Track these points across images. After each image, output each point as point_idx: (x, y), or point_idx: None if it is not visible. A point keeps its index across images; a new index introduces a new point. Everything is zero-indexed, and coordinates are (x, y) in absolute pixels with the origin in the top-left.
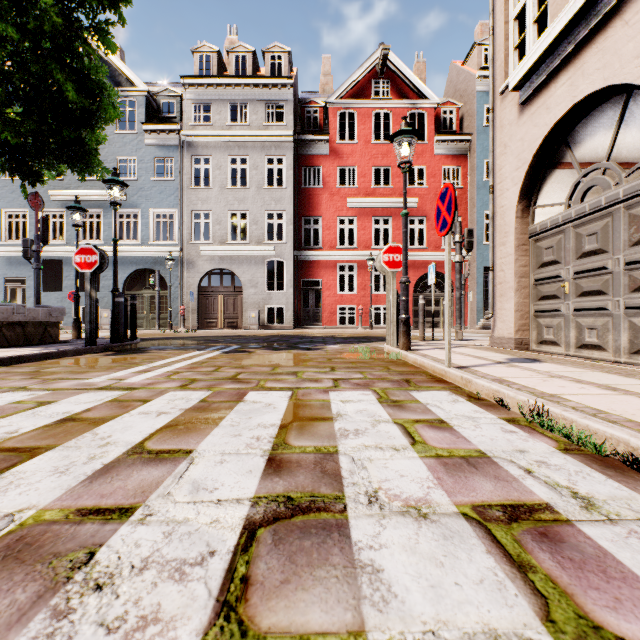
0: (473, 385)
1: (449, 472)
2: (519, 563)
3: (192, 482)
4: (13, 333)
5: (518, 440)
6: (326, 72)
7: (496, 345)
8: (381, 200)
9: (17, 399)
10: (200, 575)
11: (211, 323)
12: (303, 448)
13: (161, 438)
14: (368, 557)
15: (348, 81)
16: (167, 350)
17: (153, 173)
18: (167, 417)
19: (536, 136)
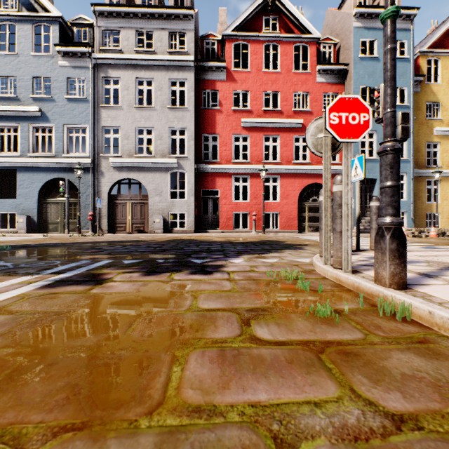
0: None
1: None
2: None
3: None
4: None
5: None
6: (222, 21)
7: None
8: (271, 120)
9: None
10: None
11: (120, 227)
12: None
13: None
14: None
15: (242, 16)
16: None
17: (66, 92)
18: None
19: None
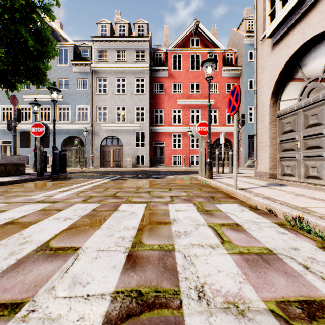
0: (252, 200)
1: (251, 267)
2: None
3: (72, 276)
4: None
5: (290, 240)
6: (166, 35)
7: (258, 176)
8: (195, 100)
9: None
10: None
11: (107, 164)
12: (151, 246)
13: (61, 238)
14: None
15: (178, 39)
16: (81, 178)
17: (77, 86)
18: (70, 221)
19: (281, 62)
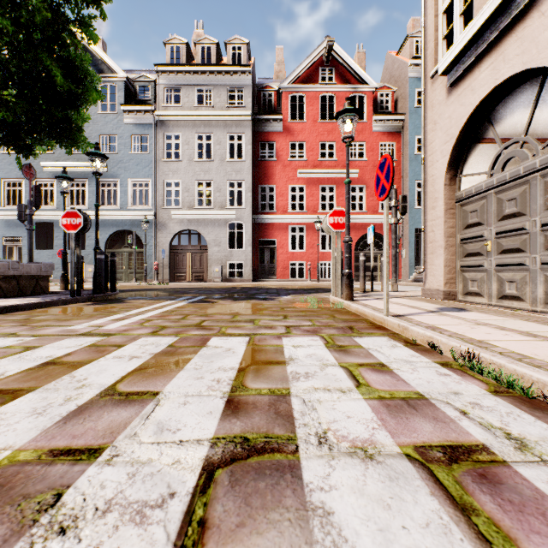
0: (409, 332)
1: (391, 413)
2: (462, 505)
3: (157, 423)
4: (9, 285)
5: (452, 383)
6: (279, 61)
7: (427, 296)
8: (327, 171)
9: (7, 344)
10: (160, 518)
11: (181, 277)
12: (259, 390)
13: (131, 381)
14: (319, 499)
15: (298, 68)
16: (142, 300)
17: (131, 148)
18: (138, 361)
19: (462, 114)
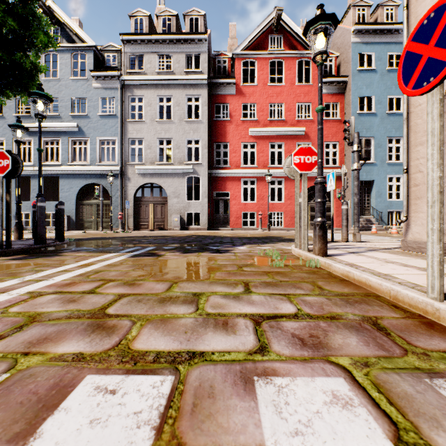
0: None
1: None
2: None
3: None
4: None
5: None
6: (232, 36)
7: (411, 249)
8: (276, 129)
9: None
10: None
11: (144, 225)
12: None
13: None
14: None
15: (250, 37)
16: (81, 252)
17: (99, 109)
18: None
19: None
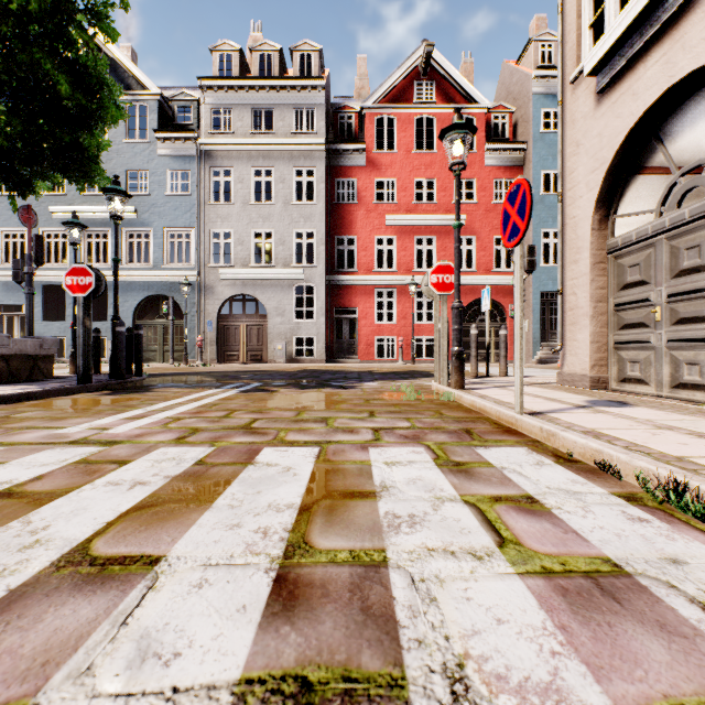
0: (559, 440)
1: (577, 612)
2: None
3: (139, 636)
4: None
5: (659, 537)
6: (362, 74)
7: (566, 383)
8: (424, 217)
9: None
10: None
11: (232, 356)
12: (332, 553)
13: (121, 531)
14: None
15: (387, 83)
16: (175, 388)
17: (167, 187)
18: (142, 491)
19: (619, 129)
